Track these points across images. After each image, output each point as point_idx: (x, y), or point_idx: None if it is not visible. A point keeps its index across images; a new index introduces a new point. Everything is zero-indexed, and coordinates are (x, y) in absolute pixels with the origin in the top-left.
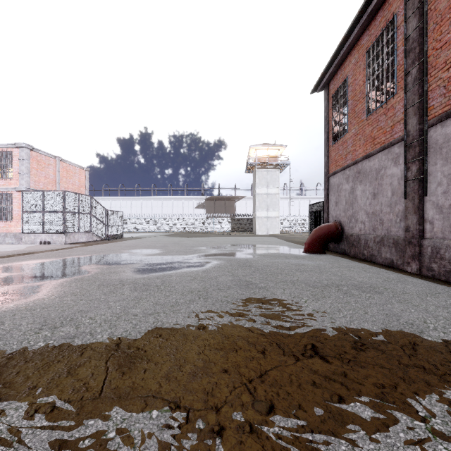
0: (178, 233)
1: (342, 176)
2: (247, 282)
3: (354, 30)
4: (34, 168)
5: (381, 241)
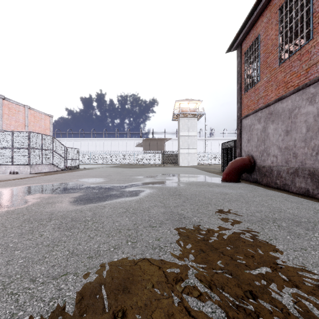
0: (122, 165)
1: (254, 118)
2: (179, 215)
3: None
4: (6, 114)
5: (295, 172)
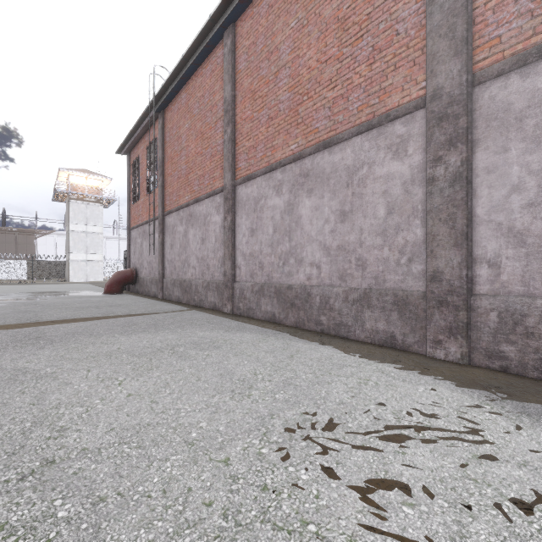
0: None
1: (137, 232)
2: (27, 311)
3: (139, 129)
4: None
5: (152, 281)
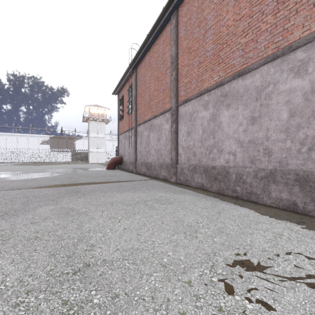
0: (25, 163)
1: (122, 136)
2: (72, 177)
3: (123, 80)
4: None
5: (130, 163)
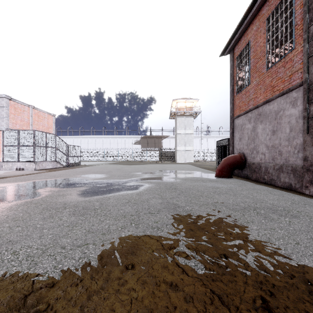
0: (121, 162)
1: (245, 118)
2: (174, 205)
3: (257, 2)
4: (12, 113)
5: (280, 168)
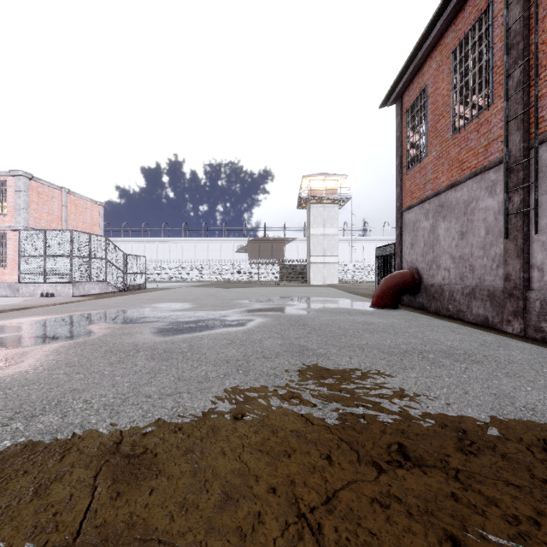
0: (215, 283)
1: (420, 211)
2: (301, 347)
3: (436, 25)
4: (34, 202)
5: (472, 293)
